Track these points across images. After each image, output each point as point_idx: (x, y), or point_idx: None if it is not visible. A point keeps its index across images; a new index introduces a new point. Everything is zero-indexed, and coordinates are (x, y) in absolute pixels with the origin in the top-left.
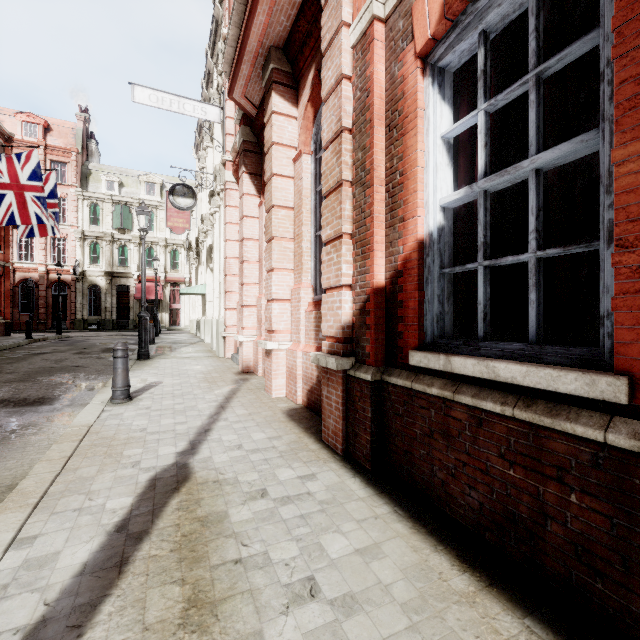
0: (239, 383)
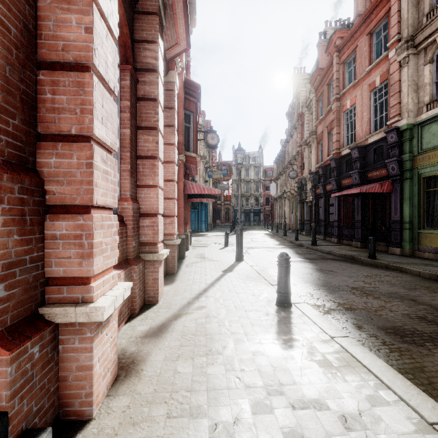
0: (168, 322)
